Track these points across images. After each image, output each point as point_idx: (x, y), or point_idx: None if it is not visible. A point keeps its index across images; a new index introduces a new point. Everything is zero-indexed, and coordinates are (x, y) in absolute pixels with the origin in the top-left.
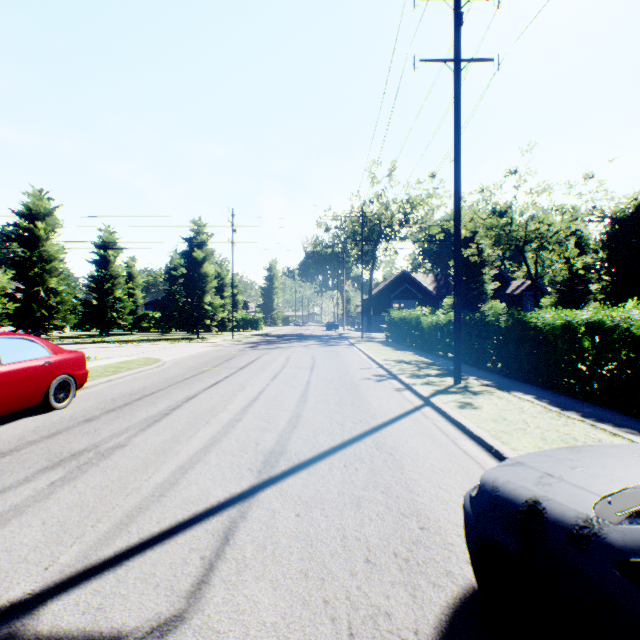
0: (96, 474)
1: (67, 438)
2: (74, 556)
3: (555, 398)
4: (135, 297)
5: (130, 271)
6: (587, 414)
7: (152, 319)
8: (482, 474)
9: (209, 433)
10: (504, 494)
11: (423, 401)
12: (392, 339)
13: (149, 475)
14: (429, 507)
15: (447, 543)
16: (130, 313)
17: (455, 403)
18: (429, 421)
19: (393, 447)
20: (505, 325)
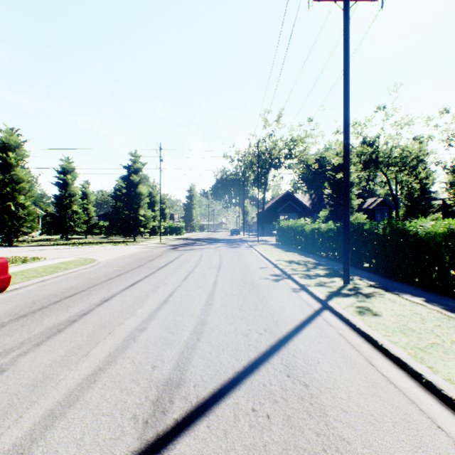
0: None
1: None
2: None
3: (444, 301)
4: (89, 210)
5: (85, 191)
6: None
7: (102, 227)
8: None
9: (106, 349)
10: None
11: (320, 303)
12: (281, 242)
13: None
14: None
15: None
16: (85, 222)
17: (354, 308)
18: (334, 330)
19: (306, 372)
20: (383, 232)
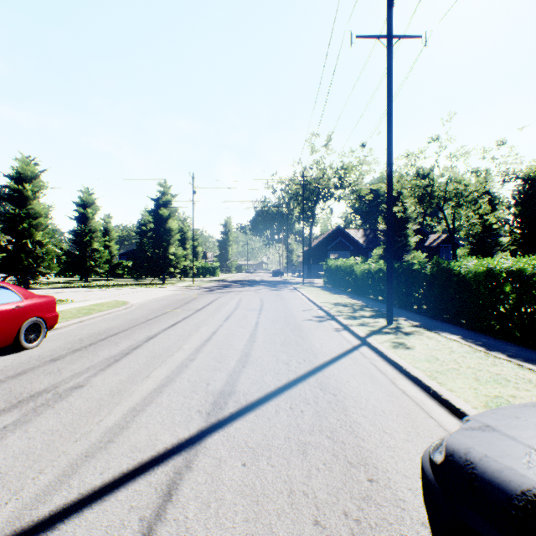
0: (49, 417)
1: (30, 378)
2: (6, 517)
3: (479, 338)
4: (110, 248)
5: (106, 226)
6: (512, 354)
7: (125, 267)
8: (448, 440)
9: (164, 373)
10: (486, 475)
11: (360, 341)
12: (329, 284)
13: (101, 418)
14: (376, 455)
15: (398, 499)
16: (106, 262)
17: (390, 343)
18: (367, 360)
19: (336, 387)
20: (430, 272)
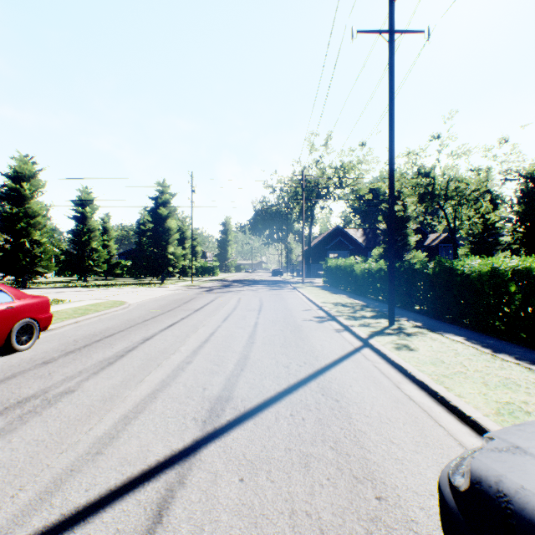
0: (36, 425)
1: (19, 382)
2: None
3: (484, 339)
4: (109, 248)
5: (105, 226)
6: (519, 356)
7: (124, 267)
8: (472, 463)
9: (159, 377)
10: (525, 513)
11: (362, 342)
12: (329, 284)
13: (90, 427)
14: (383, 468)
15: (410, 521)
16: (105, 261)
17: (393, 345)
18: (370, 363)
19: (338, 392)
20: (433, 272)
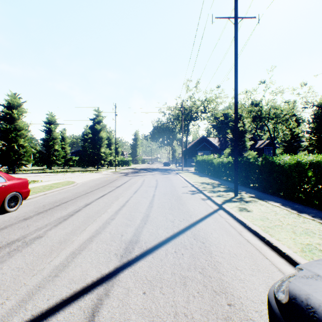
0: (18, 258)
1: (9, 231)
2: None
3: (292, 205)
4: (65, 149)
5: (63, 136)
6: (314, 215)
7: (74, 160)
8: (290, 286)
9: (94, 228)
10: None
11: (218, 206)
12: (198, 171)
13: (51, 259)
14: (232, 285)
15: (249, 319)
16: (63, 157)
17: (237, 208)
18: (223, 219)
19: (204, 237)
20: (261, 163)
